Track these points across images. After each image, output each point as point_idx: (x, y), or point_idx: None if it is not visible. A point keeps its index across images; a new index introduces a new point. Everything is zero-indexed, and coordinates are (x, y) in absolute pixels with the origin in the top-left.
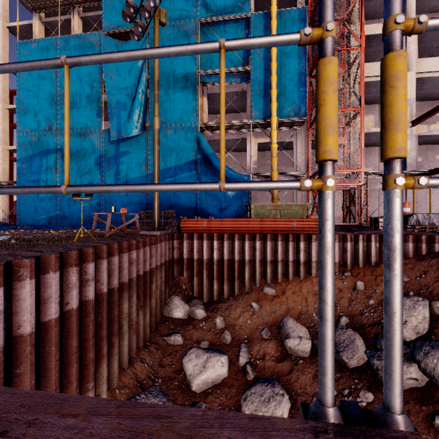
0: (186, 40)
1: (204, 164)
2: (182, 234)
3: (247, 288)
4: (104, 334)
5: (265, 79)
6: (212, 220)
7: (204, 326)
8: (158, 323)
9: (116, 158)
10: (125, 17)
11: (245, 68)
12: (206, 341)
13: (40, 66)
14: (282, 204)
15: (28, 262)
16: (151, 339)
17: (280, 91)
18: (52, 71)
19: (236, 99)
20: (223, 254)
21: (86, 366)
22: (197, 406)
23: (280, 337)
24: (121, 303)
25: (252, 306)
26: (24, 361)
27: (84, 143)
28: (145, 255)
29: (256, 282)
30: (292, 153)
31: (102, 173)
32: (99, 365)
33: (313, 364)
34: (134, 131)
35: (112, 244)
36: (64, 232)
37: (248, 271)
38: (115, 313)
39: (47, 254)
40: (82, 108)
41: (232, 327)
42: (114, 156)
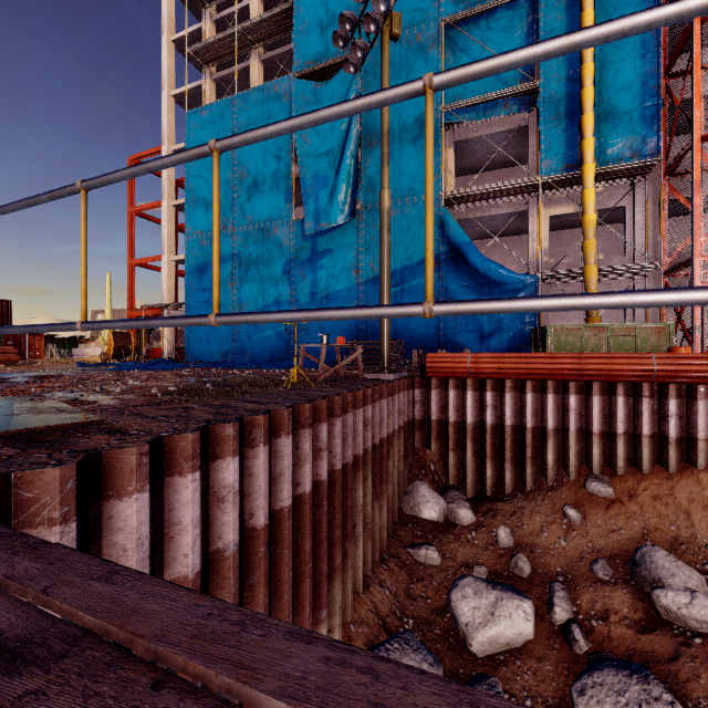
0: (421, 59)
1: (451, 261)
2: (429, 379)
3: (552, 480)
4: (337, 535)
5: (569, 97)
6: (481, 356)
7: (474, 540)
8: (395, 524)
9: (313, 261)
10: (336, 41)
11: (529, 86)
12: (482, 567)
13: None
14: (611, 326)
15: (261, 419)
16: (389, 550)
17: (601, 115)
18: None
19: (507, 143)
20: (504, 415)
21: (318, 583)
22: (487, 683)
23: (637, 583)
24: (353, 488)
25: (565, 515)
26: (257, 567)
27: (268, 242)
28: (381, 412)
29: (569, 471)
30: (617, 229)
31: (293, 286)
32: (331, 584)
33: None
34: (339, 217)
35: (344, 394)
36: (255, 374)
37: (553, 448)
38: (349, 504)
39: (273, 408)
40: (266, 191)
41: (529, 548)
42: (309, 258)
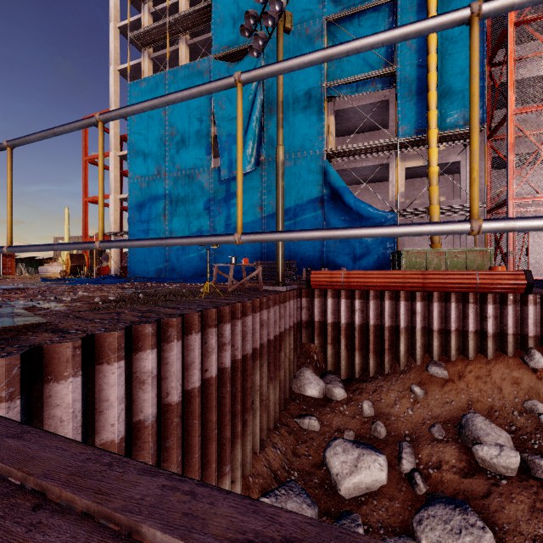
0: (310, 47)
1: (332, 201)
2: (313, 290)
3: (403, 365)
4: (238, 409)
5: (419, 79)
6: (351, 273)
7: (345, 411)
8: (286, 400)
9: (227, 200)
10: (243, 32)
11: (389, 70)
12: (350, 432)
13: (422, 29)
14: (448, 251)
15: (175, 321)
16: (281, 420)
17: (442, 93)
18: (161, 110)
19: (374, 112)
20: (368, 317)
21: (222, 446)
22: (351, 518)
23: (462, 441)
24: (252, 373)
25: (412, 391)
26: (172, 433)
27: (192, 185)
28: (274, 316)
29: (416, 359)
30: (455, 178)
31: (212, 219)
32: (233, 446)
33: (527, 490)
34: (247, 167)
35: (244, 302)
36: (180, 286)
37: (404, 342)
38: (248, 385)
39: (187, 312)
40: (191, 146)
41: (386, 417)
42: (224, 198)
